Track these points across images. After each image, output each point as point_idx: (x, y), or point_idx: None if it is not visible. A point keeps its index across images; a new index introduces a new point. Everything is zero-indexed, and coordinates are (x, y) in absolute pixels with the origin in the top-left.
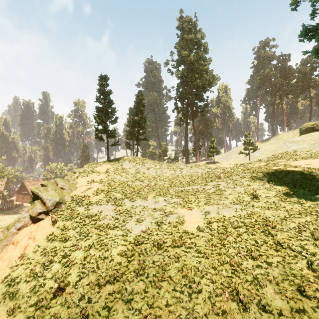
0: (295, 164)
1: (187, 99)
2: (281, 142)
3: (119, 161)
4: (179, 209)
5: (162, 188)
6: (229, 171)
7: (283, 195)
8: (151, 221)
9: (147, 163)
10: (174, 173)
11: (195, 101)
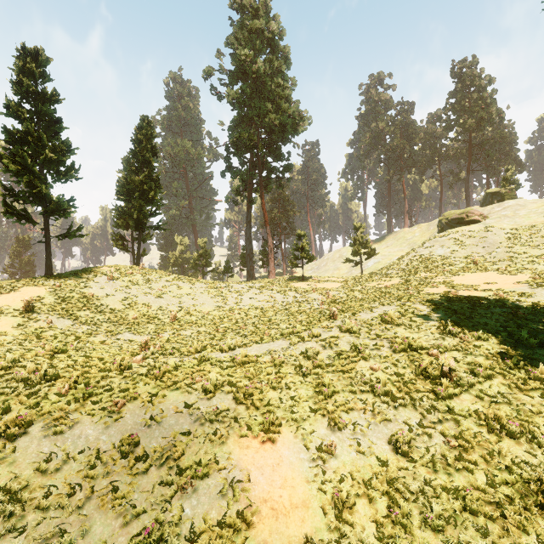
0: (463, 282)
1: (251, 152)
2: (404, 243)
3: (80, 278)
4: (234, 442)
5: (187, 354)
6: (337, 296)
7: (508, 367)
8: (111, 540)
9: (159, 281)
10: (222, 303)
11: (265, 159)
